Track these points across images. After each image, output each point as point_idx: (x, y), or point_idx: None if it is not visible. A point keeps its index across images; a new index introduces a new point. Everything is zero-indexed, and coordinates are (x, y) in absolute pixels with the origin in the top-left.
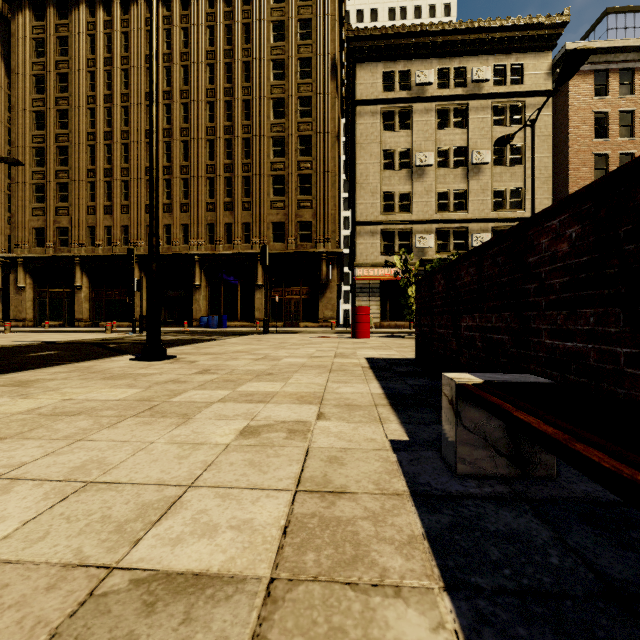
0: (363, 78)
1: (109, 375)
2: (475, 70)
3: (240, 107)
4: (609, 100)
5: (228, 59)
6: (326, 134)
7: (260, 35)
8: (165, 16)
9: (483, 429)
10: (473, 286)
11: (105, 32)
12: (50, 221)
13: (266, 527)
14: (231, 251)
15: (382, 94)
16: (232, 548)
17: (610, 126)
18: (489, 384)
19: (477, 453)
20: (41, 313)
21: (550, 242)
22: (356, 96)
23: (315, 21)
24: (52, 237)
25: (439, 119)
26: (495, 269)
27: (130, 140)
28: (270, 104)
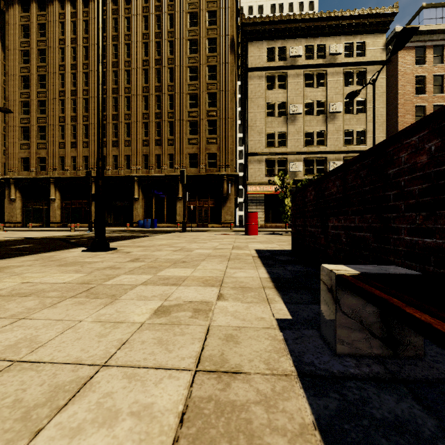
0: (253, 52)
1: (63, 263)
2: (331, 46)
3: (166, 73)
4: (426, 67)
5: (158, 39)
6: (227, 91)
7: (180, 22)
8: (114, 9)
9: (359, 314)
10: (339, 195)
11: (71, 20)
12: (33, 153)
13: (164, 414)
14: (160, 174)
15: (266, 63)
16: (128, 441)
17: (427, 86)
18: (365, 275)
19: (354, 335)
20: (27, 217)
21: (409, 156)
22: (248, 65)
23: (219, 12)
24: (34, 164)
25: (306, 81)
26: (358, 181)
27: (89, 96)
28: (187, 70)
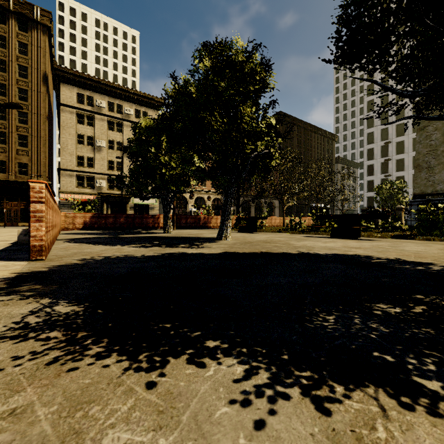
0: (65, 92)
1: None
2: (126, 108)
3: None
4: None
5: None
6: (39, 115)
7: None
8: None
9: None
10: None
11: None
12: None
13: None
14: None
15: (77, 104)
16: None
17: None
18: None
19: None
20: None
21: None
22: (60, 100)
23: (31, 47)
24: None
25: (109, 125)
26: None
27: None
28: None
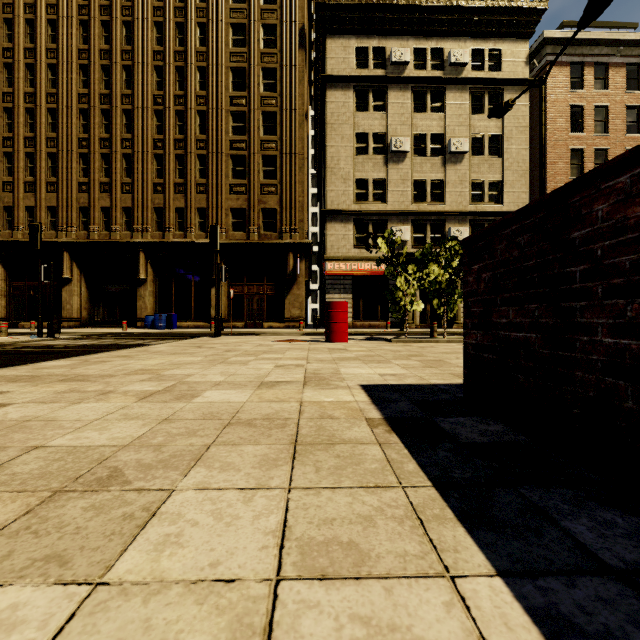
0: (334, 52)
1: None
2: (453, 52)
3: (194, 74)
4: (584, 94)
5: (179, 18)
6: (293, 111)
7: None
8: None
9: None
10: None
11: None
12: None
13: None
14: (183, 240)
15: (355, 71)
16: None
17: (585, 121)
18: None
19: None
20: None
21: None
22: (326, 71)
23: None
24: None
25: (415, 103)
26: None
27: (58, 104)
28: (229, 73)
